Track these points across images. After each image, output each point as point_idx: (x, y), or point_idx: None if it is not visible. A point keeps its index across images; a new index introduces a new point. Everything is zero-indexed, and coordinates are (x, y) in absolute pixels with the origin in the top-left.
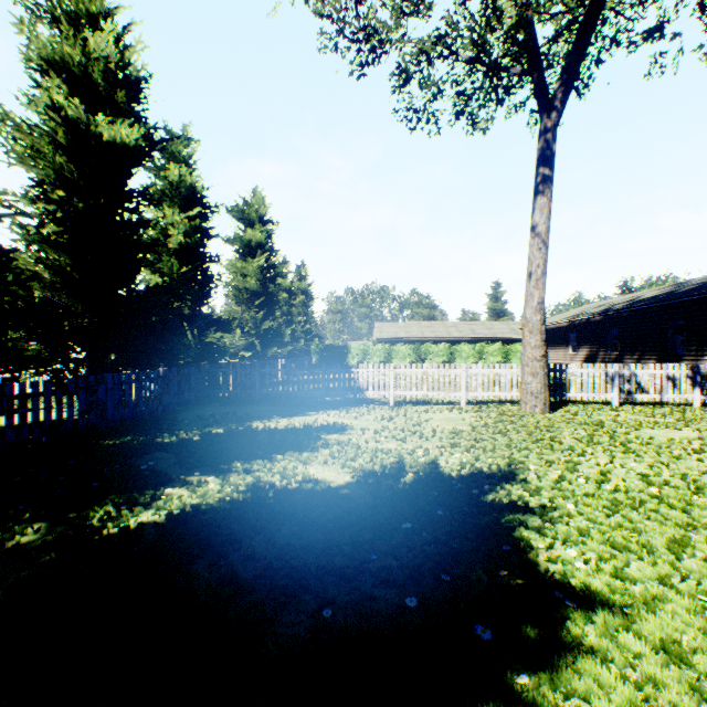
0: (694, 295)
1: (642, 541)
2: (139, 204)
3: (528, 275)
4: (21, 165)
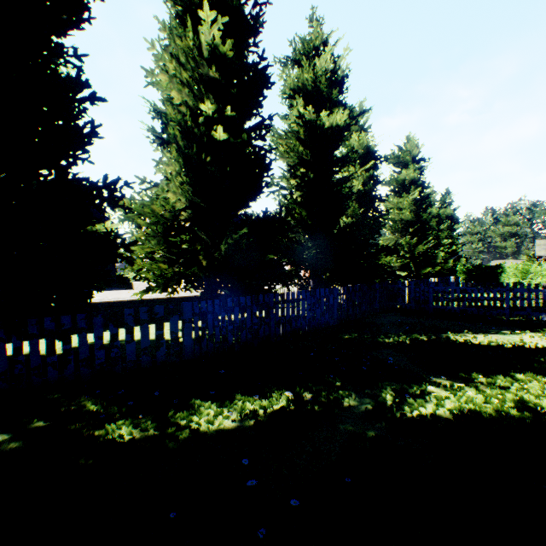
0: None
1: None
2: (341, 167)
3: None
4: (281, 159)
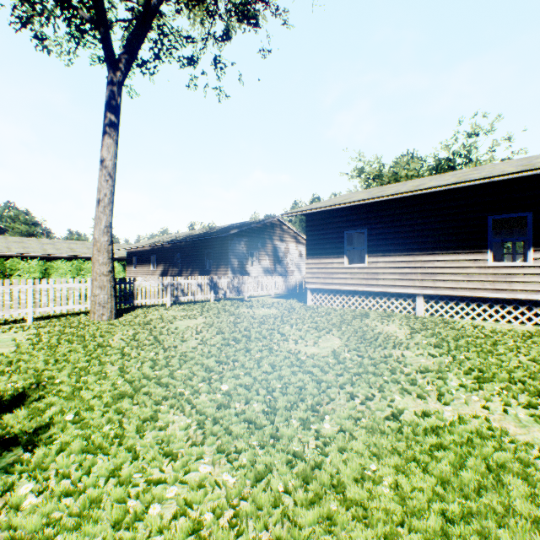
0: (215, 235)
1: (120, 432)
2: None
3: (98, 201)
4: None
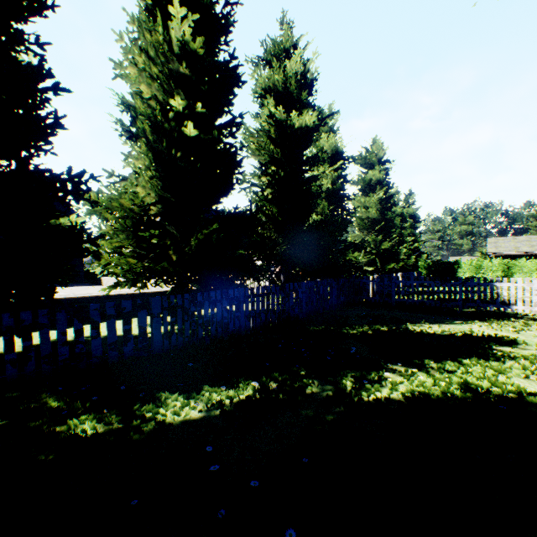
0: None
1: None
2: (310, 166)
3: None
4: (252, 156)
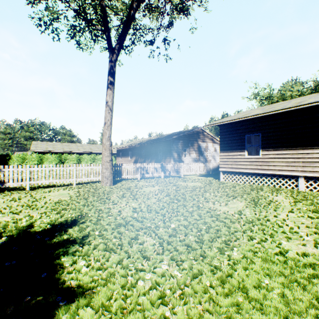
0: (164, 139)
1: (120, 243)
2: None
3: (105, 124)
4: None
